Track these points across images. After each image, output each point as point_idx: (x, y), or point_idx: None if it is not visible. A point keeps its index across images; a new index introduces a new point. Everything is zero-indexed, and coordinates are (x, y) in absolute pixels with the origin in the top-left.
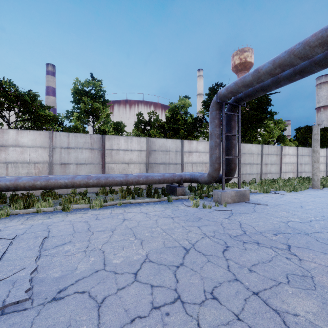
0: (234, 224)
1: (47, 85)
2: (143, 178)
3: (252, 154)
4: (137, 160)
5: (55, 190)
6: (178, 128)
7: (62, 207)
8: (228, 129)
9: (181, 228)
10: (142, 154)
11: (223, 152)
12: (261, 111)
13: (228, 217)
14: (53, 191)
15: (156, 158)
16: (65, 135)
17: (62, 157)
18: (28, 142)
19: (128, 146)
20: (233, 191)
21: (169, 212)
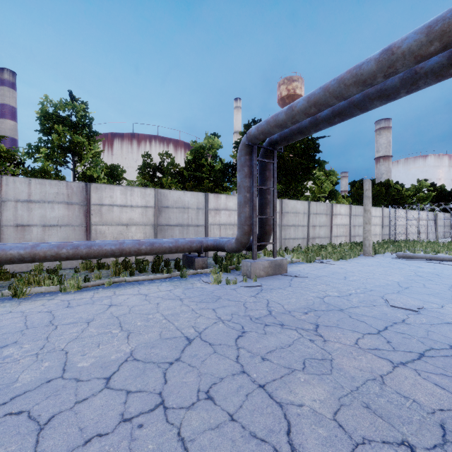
0: (260, 303)
1: (2, 102)
2: (146, 245)
3: (298, 213)
4: (140, 220)
5: (5, 267)
6: (202, 177)
7: (12, 291)
8: (261, 181)
9: (190, 312)
10: (149, 211)
11: (254, 211)
12: (308, 159)
13: (255, 295)
14: (1, 268)
15: (169, 217)
16: (23, 181)
17: (18, 215)
18: None
19: (127, 200)
20: (267, 261)
21: (179, 292)
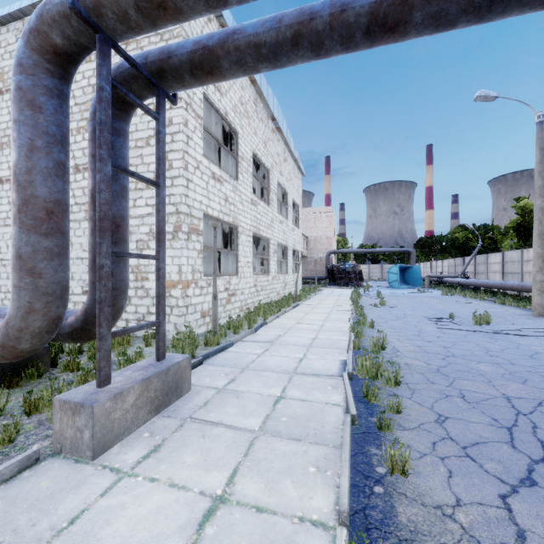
0: None
1: None
2: None
3: None
4: None
5: None
6: None
7: None
8: None
9: None
10: None
11: None
12: None
13: None
14: None
15: None
16: None
17: None
18: None
19: None
20: None
21: None
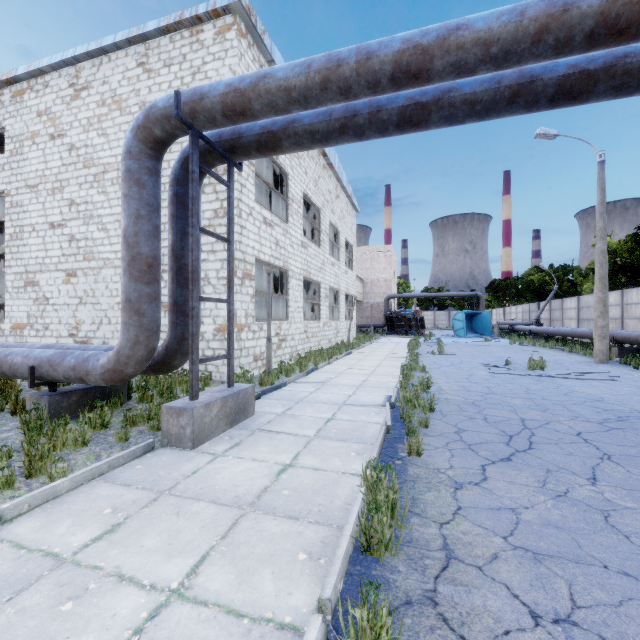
0: None
1: None
2: None
3: None
4: None
5: None
6: None
7: None
8: None
9: None
10: None
11: None
12: None
13: None
14: None
15: None
16: None
17: None
18: None
19: None
20: None
21: None
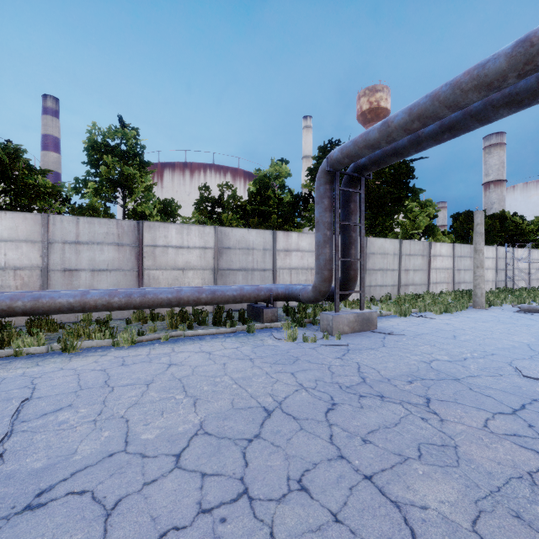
0: (349, 367)
1: (45, 132)
2: (206, 293)
3: (386, 254)
4: (198, 263)
5: (52, 316)
6: (268, 211)
7: (62, 345)
8: (345, 215)
9: (264, 376)
10: (208, 253)
11: (337, 252)
12: (399, 187)
13: (341, 356)
14: (48, 317)
15: (231, 260)
16: (71, 220)
17: (65, 259)
18: (3, 232)
19: (183, 240)
20: (353, 314)
21: (247, 350)
